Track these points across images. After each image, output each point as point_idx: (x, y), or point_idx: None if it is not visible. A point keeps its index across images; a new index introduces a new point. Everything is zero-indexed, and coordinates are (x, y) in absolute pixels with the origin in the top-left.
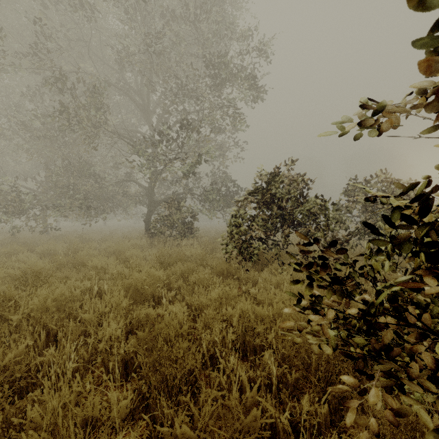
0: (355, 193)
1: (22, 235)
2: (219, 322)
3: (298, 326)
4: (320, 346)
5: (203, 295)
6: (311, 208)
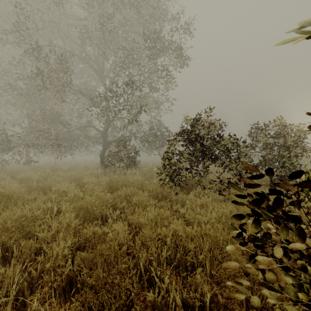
0: (258, 134)
1: (10, 166)
2: (155, 241)
3: (245, 268)
4: (287, 309)
5: (141, 215)
6: (226, 145)
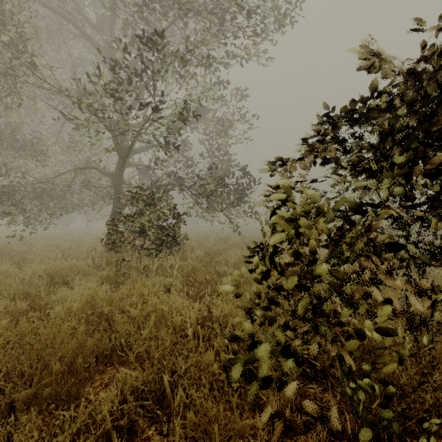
0: None
1: None
2: None
3: None
4: None
5: None
6: None
